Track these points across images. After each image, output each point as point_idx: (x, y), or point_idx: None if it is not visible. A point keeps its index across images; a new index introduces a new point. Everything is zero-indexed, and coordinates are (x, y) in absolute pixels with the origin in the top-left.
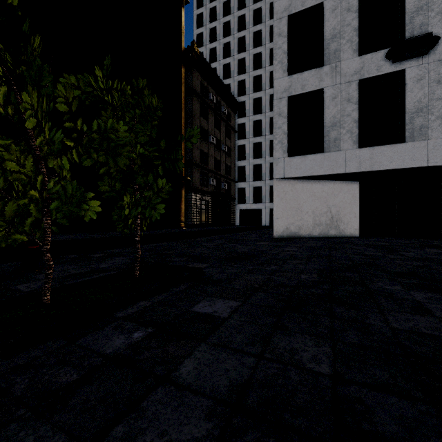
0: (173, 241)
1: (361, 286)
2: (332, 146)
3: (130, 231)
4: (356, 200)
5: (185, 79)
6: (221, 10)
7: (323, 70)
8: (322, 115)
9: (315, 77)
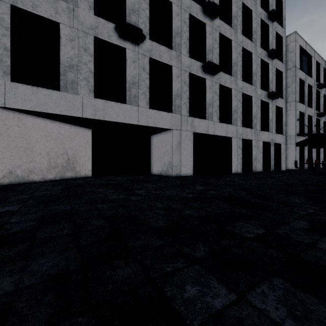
0: None
1: None
2: (70, 87)
3: None
4: (90, 145)
5: None
6: None
7: (60, 4)
8: (58, 52)
9: (50, 4)
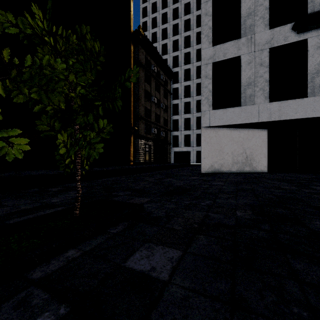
0: (122, 176)
1: (302, 226)
2: (248, 100)
3: (72, 170)
4: (265, 144)
5: (133, 54)
6: (160, 4)
7: (241, 41)
8: (239, 77)
9: (234, 46)
